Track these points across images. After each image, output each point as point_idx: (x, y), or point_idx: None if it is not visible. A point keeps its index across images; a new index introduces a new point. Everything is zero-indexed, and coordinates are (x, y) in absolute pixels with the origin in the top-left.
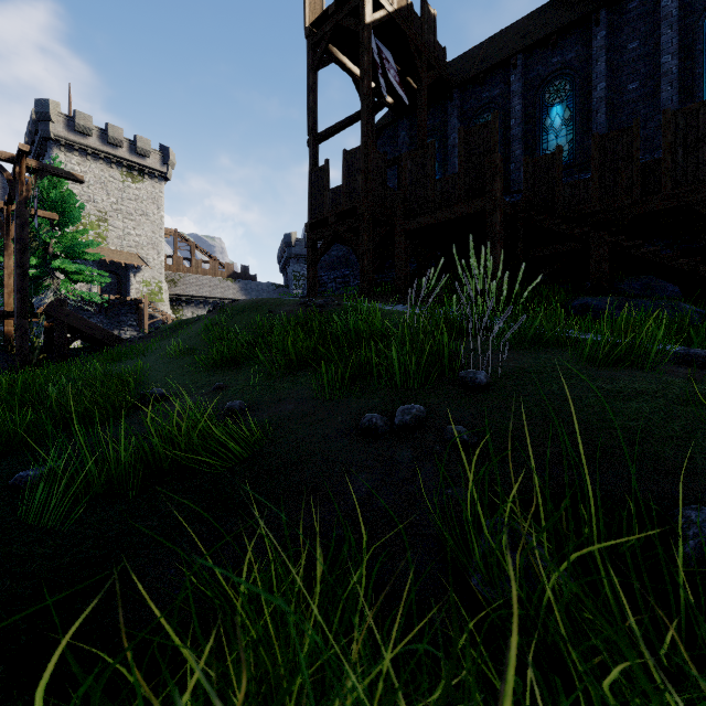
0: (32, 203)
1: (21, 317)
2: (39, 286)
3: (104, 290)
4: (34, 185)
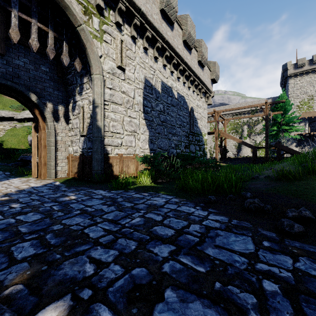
0: (275, 109)
1: (266, 148)
2: (277, 136)
3: (314, 129)
4: (269, 109)
